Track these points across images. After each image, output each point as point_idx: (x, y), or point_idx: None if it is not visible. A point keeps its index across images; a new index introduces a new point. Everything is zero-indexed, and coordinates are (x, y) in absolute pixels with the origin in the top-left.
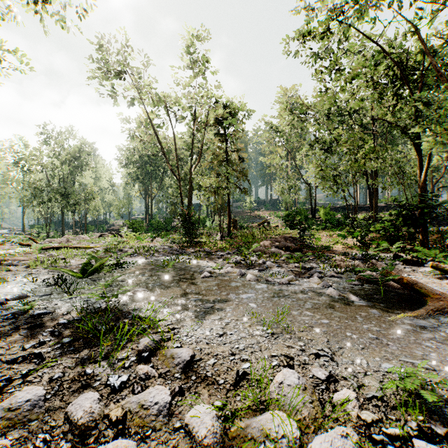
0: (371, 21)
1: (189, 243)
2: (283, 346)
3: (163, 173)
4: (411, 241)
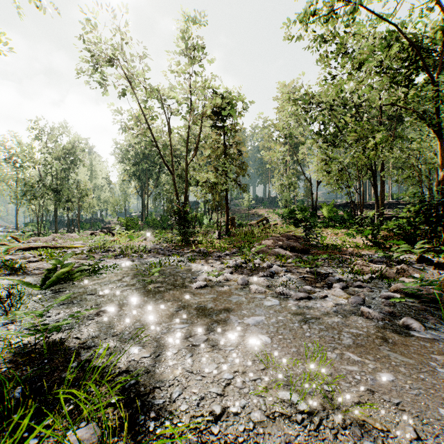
0: None
1: (184, 242)
2: None
3: (159, 169)
4: (427, 240)
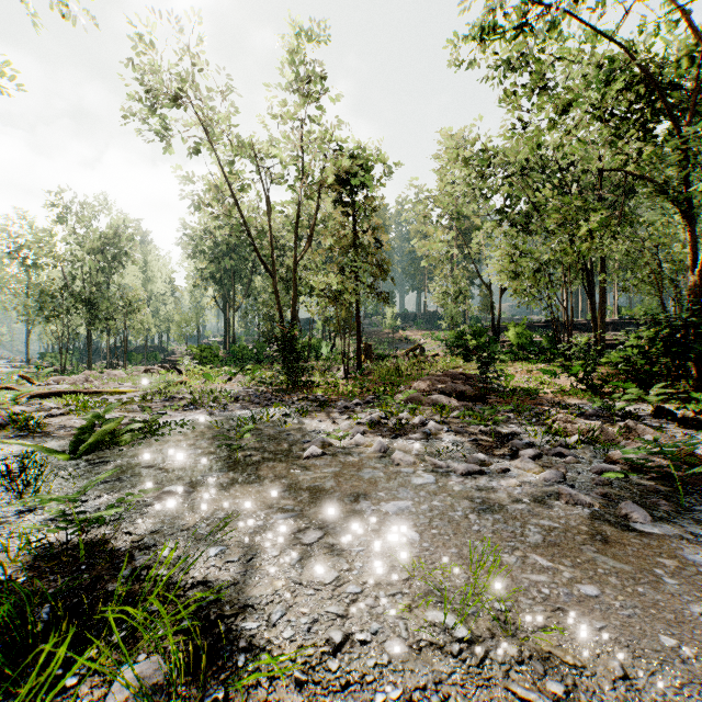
0: (604, 1)
1: (290, 384)
2: (508, 700)
3: (252, 269)
4: (671, 382)
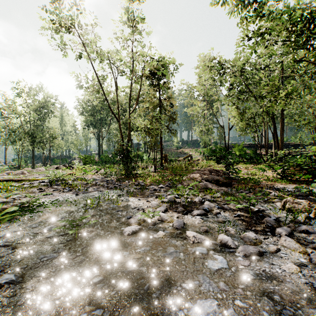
0: None
1: (126, 175)
2: None
3: (111, 119)
4: None
